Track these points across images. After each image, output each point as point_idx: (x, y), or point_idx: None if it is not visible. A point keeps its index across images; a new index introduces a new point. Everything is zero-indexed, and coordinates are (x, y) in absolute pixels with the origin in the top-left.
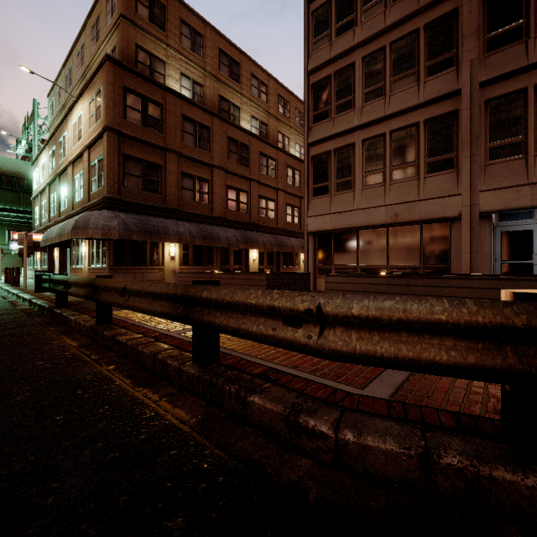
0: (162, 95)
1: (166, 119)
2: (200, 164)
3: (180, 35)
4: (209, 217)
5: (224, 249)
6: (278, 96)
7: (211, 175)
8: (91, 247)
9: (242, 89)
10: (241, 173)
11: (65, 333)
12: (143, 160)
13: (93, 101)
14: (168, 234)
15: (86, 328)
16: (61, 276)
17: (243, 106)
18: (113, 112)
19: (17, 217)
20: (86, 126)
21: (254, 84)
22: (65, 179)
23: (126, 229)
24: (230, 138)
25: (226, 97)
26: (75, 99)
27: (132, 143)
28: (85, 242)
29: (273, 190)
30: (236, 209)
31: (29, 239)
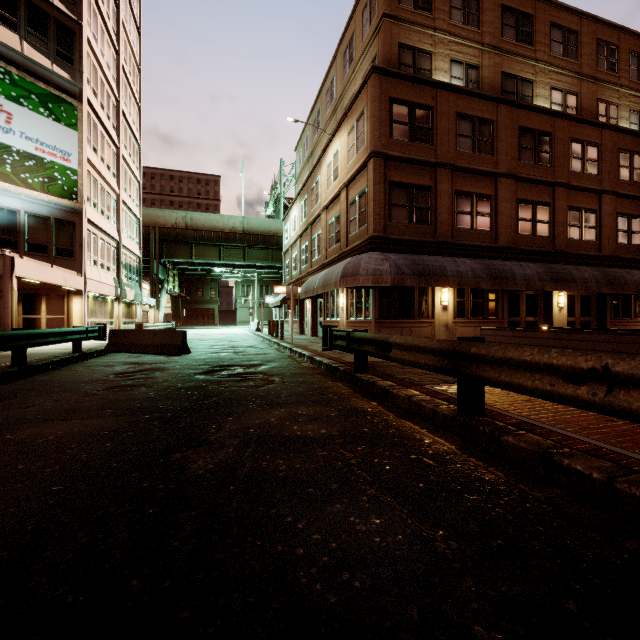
0: (432, 95)
1: (436, 125)
2: (480, 175)
3: (450, 10)
4: (493, 249)
5: (511, 294)
6: (598, 41)
7: (493, 189)
8: (350, 298)
9: (535, 52)
10: (539, 177)
11: (401, 416)
12: (409, 185)
13: (353, 129)
14: (445, 276)
15: (438, 415)
16: (368, 334)
17: (538, 78)
18: (379, 133)
19: (266, 273)
20: (343, 162)
21: (555, 37)
22: (318, 227)
23: (398, 273)
24: (522, 128)
25: (511, 73)
26: (331, 136)
27: (397, 165)
28: (342, 292)
29: (591, 194)
30: (530, 233)
31: (295, 291)
